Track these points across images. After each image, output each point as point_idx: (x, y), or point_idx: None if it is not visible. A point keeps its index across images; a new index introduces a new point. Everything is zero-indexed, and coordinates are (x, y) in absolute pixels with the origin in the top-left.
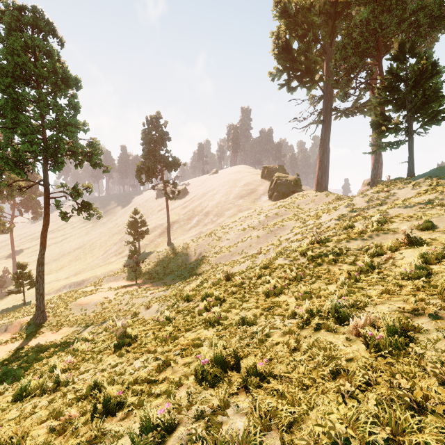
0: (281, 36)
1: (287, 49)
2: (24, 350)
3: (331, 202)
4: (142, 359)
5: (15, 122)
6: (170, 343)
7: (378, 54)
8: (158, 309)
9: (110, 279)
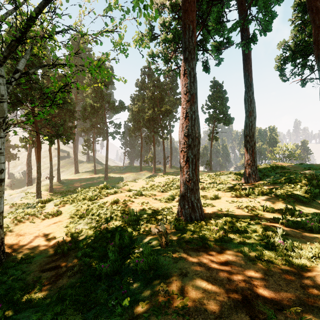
0: None
1: None
2: None
3: None
4: None
5: None
6: None
7: None
8: None
9: None
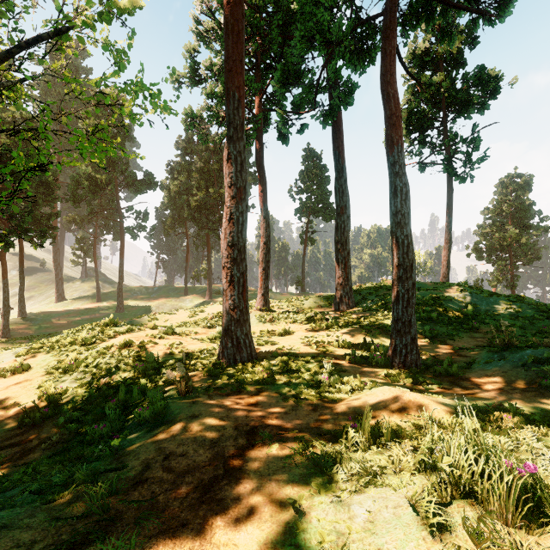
0: None
1: None
2: None
3: None
4: None
5: None
6: None
7: None
8: None
9: None
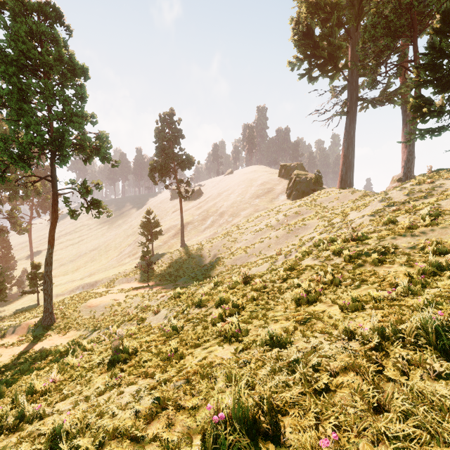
0: (301, 22)
1: (308, 35)
2: (28, 354)
3: (358, 199)
4: (135, 386)
5: (21, 114)
6: (174, 363)
7: (413, 33)
8: (167, 315)
9: (122, 280)
